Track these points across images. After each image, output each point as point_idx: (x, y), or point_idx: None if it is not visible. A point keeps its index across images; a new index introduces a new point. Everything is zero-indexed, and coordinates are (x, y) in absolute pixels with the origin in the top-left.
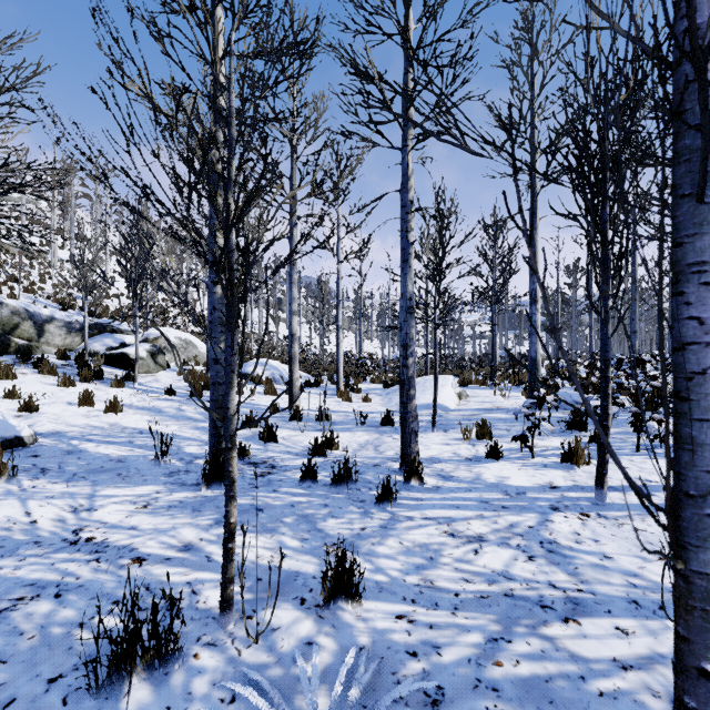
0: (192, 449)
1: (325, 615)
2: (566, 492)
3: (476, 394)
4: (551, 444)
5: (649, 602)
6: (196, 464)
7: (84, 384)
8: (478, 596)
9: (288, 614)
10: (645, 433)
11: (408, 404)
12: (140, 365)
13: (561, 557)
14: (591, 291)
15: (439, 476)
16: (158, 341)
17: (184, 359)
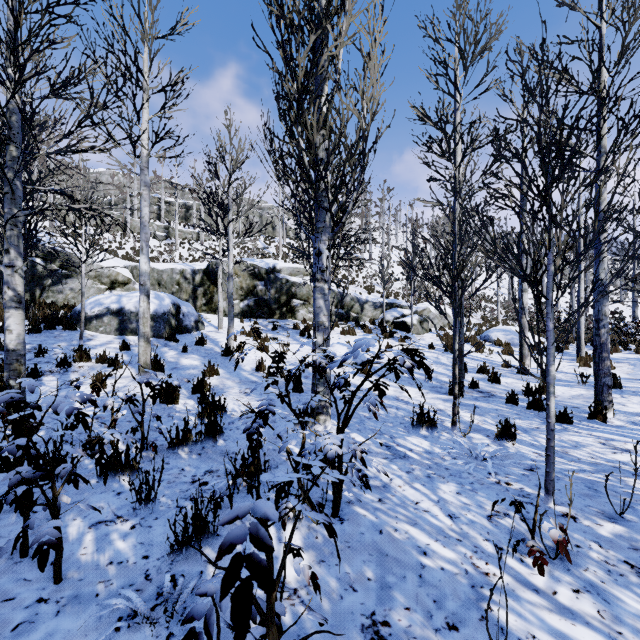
0: (444, 379)
1: (497, 441)
2: None
3: None
4: None
5: None
6: (446, 385)
7: (385, 339)
8: (593, 462)
9: (480, 436)
10: None
11: (600, 363)
12: (413, 329)
13: None
14: None
15: (631, 422)
16: (423, 312)
17: (440, 325)
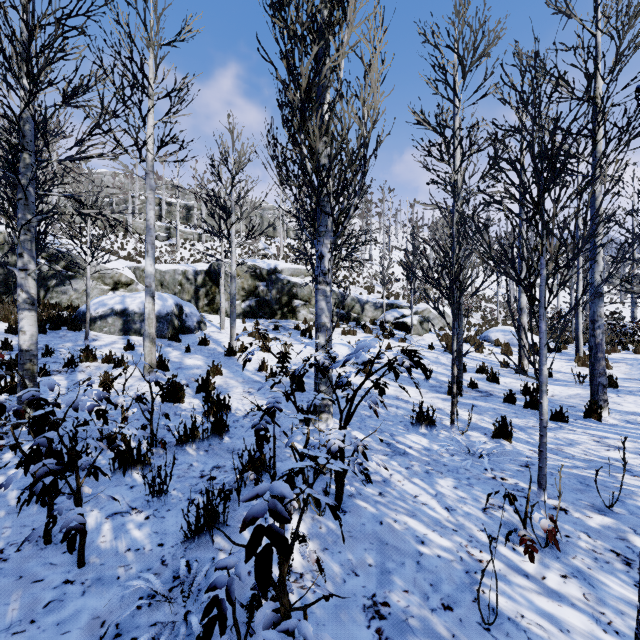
0: (443, 379)
1: (494, 439)
2: None
3: None
4: None
5: None
6: (445, 385)
7: (385, 340)
8: (586, 459)
9: (477, 434)
10: None
11: (595, 363)
12: (413, 329)
13: None
14: None
15: (625, 421)
16: (423, 313)
17: (440, 326)
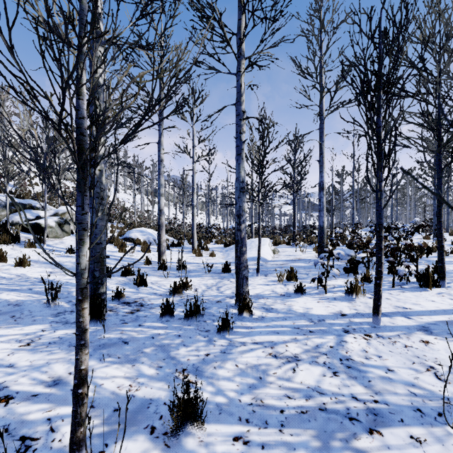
0: None
1: (171, 443)
2: (352, 318)
3: (284, 250)
4: (337, 283)
5: (429, 410)
6: None
7: (3, 245)
8: (299, 411)
9: (138, 445)
10: (396, 274)
11: (241, 257)
12: (50, 232)
13: (357, 372)
14: (353, 185)
15: (263, 308)
16: (65, 215)
17: None
